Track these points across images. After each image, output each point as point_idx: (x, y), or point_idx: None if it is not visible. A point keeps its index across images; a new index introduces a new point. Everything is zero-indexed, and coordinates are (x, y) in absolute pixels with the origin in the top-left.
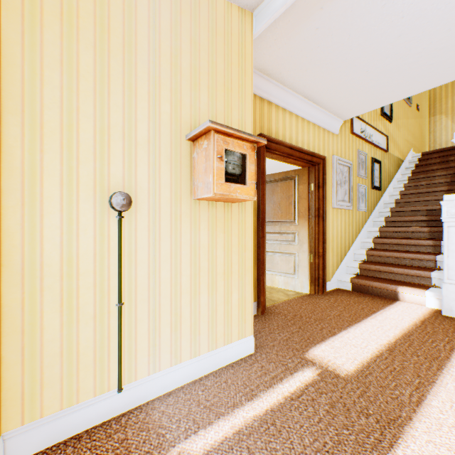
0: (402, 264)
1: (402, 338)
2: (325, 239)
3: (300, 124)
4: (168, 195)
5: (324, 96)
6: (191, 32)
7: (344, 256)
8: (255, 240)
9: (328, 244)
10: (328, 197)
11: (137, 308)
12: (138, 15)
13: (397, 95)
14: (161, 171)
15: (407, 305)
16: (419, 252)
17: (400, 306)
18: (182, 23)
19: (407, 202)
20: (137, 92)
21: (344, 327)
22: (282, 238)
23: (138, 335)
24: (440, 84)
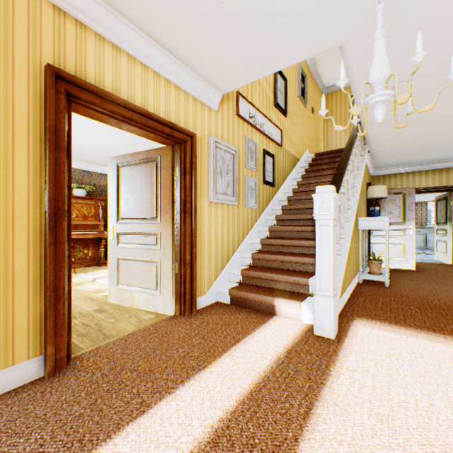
0: (285, 269)
1: (249, 399)
2: (196, 241)
3: (152, 80)
4: None
5: (181, 42)
6: None
7: (227, 261)
8: (41, 249)
9: (203, 247)
10: (203, 187)
11: None
12: None
13: (272, 62)
14: None
15: (282, 322)
16: (303, 253)
17: (274, 326)
18: None
19: (298, 199)
20: None
21: (174, 386)
22: (143, 241)
23: None
24: (314, 53)
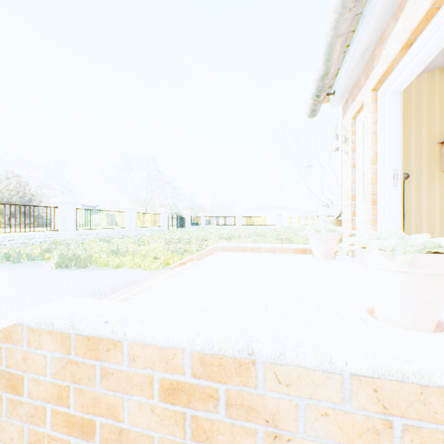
0: None
1: None
2: None
3: None
4: (425, 171)
5: None
6: (439, 91)
7: None
8: None
9: None
10: None
11: (409, 219)
12: (410, 100)
13: None
14: (421, 162)
15: None
16: None
17: None
18: (433, 90)
19: None
20: (409, 132)
21: None
22: None
23: (410, 230)
24: None
